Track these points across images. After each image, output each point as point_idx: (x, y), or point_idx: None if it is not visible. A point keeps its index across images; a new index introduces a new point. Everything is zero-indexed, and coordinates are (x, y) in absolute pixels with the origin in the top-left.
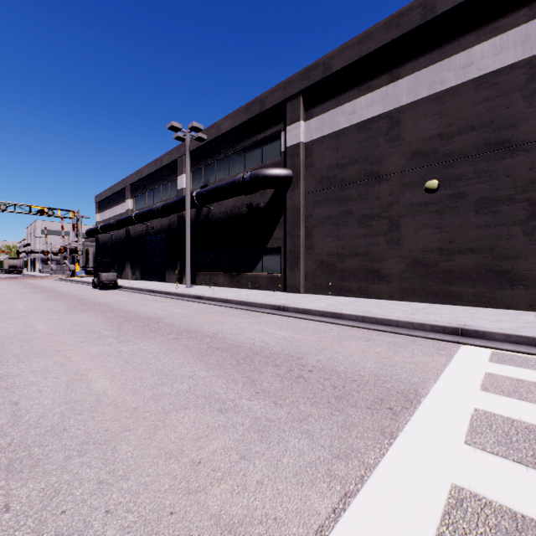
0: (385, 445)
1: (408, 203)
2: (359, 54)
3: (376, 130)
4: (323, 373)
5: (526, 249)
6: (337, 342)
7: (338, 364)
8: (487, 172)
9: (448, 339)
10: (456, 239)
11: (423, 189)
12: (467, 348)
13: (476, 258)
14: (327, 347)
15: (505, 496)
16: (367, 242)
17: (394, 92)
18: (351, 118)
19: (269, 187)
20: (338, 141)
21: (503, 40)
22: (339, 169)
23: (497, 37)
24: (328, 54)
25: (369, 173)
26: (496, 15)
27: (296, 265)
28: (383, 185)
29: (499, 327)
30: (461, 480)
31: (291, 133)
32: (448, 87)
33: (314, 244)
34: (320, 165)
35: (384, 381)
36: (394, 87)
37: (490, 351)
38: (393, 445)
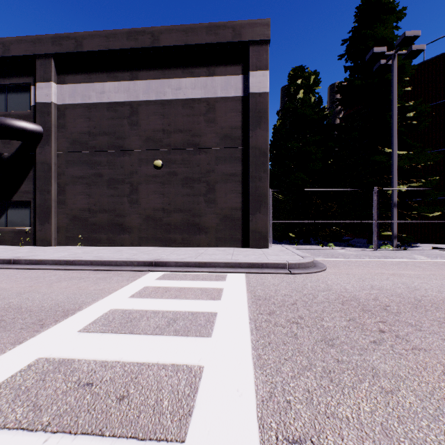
0: (6, 351)
1: (144, 174)
2: (107, 46)
3: (121, 113)
4: (3, 312)
5: (206, 210)
6: (49, 284)
7: (29, 302)
8: (188, 161)
9: (144, 269)
10: (173, 202)
11: (153, 165)
12: (152, 274)
13: (183, 215)
14: (34, 290)
15: (70, 353)
16: (114, 201)
17: (135, 88)
18: (101, 96)
19: (12, 138)
20: (90, 113)
21: (196, 82)
22: (91, 137)
23: (193, 78)
24: (80, 32)
25: (116, 146)
26: (192, 64)
27: (48, 219)
28: (127, 157)
29: (178, 258)
30: (48, 353)
31: (41, 90)
32: (168, 99)
33: (67, 200)
34: (73, 129)
35: (60, 306)
36: (134, 84)
37: (164, 273)
38: (15, 348)
